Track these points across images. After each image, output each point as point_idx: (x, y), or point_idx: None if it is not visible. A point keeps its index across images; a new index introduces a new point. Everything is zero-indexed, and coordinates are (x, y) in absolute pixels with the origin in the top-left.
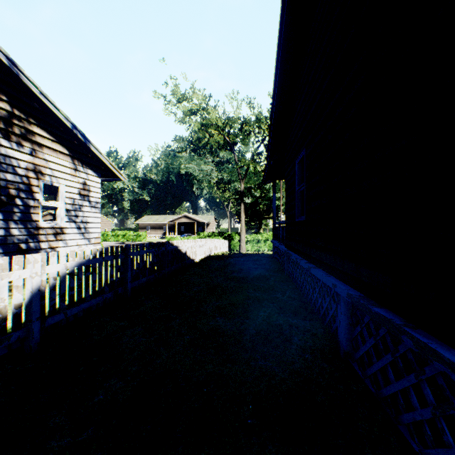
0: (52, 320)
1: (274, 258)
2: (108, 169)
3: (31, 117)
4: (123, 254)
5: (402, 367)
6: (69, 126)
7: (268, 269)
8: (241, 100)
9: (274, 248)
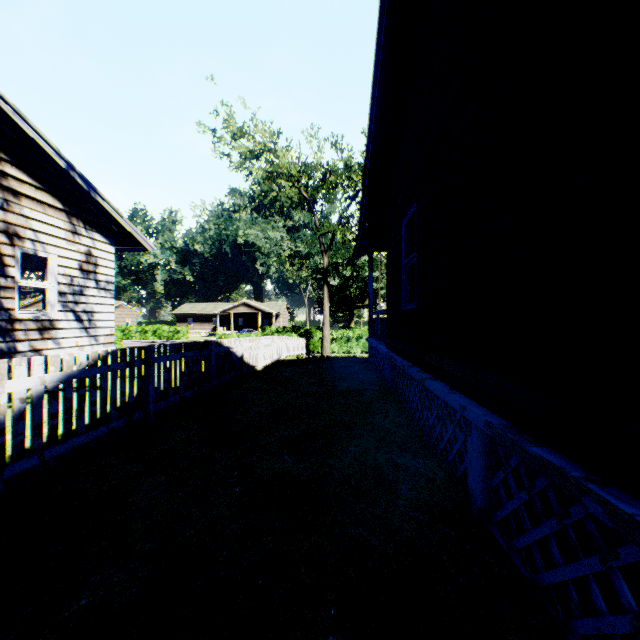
0: (17, 468)
1: (371, 363)
2: (126, 233)
3: (1, 150)
4: (142, 360)
5: (575, 543)
6: (62, 165)
7: (362, 379)
8: (324, 139)
9: (370, 349)
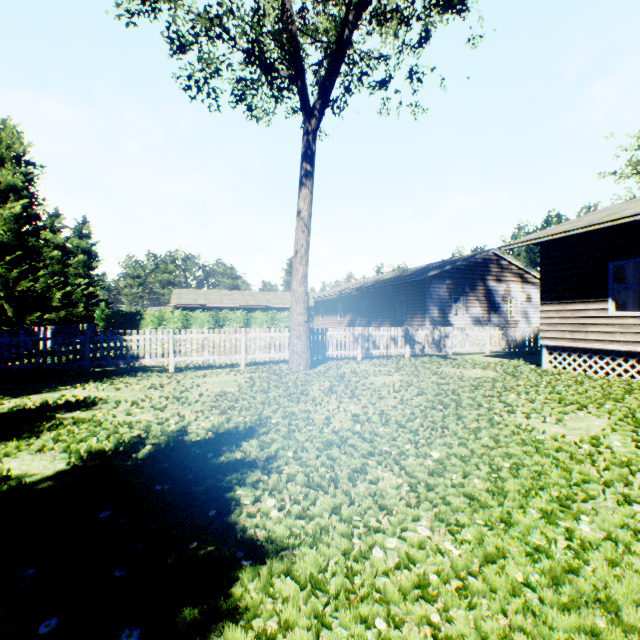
0: (525, 347)
1: None
2: None
3: (504, 270)
4: None
5: None
6: (521, 268)
7: None
8: None
9: None
